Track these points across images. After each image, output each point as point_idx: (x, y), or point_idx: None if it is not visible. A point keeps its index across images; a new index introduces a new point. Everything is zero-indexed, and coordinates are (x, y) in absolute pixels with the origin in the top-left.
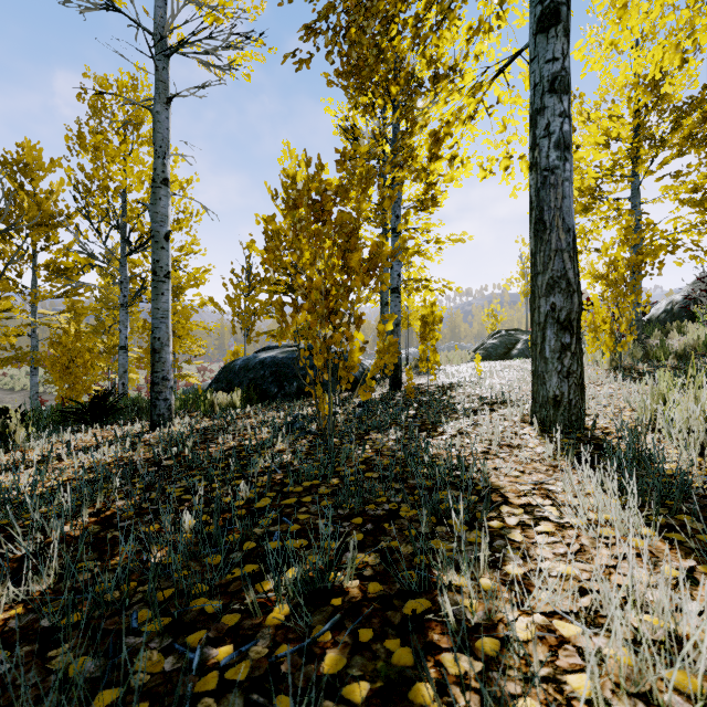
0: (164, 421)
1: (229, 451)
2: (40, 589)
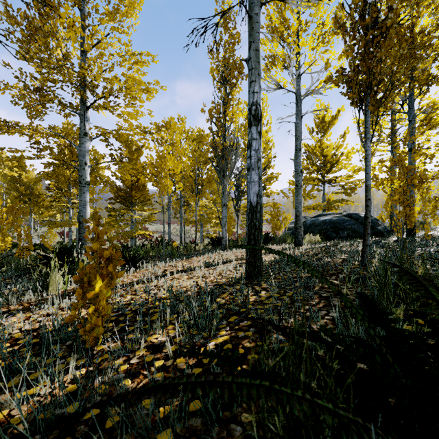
0: (300, 243)
1: (354, 250)
2: (357, 261)
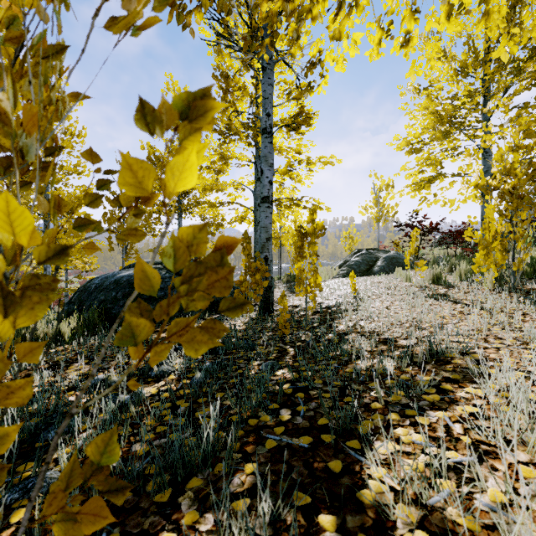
0: None
1: None
2: None
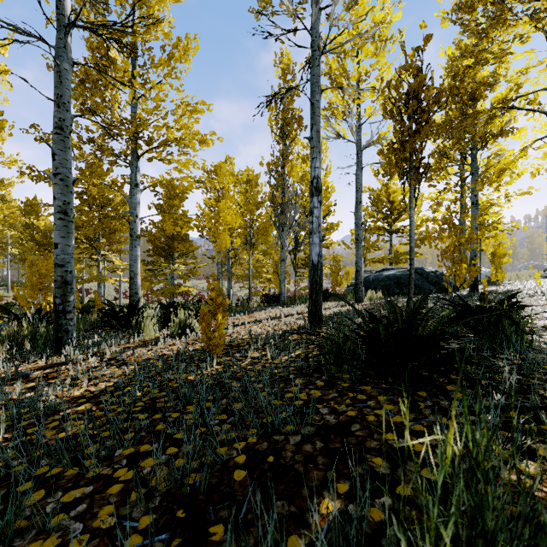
0: (361, 299)
1: None
2: None
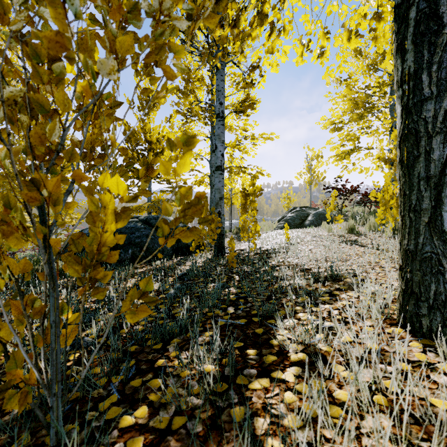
0: None
1: None
2: None
